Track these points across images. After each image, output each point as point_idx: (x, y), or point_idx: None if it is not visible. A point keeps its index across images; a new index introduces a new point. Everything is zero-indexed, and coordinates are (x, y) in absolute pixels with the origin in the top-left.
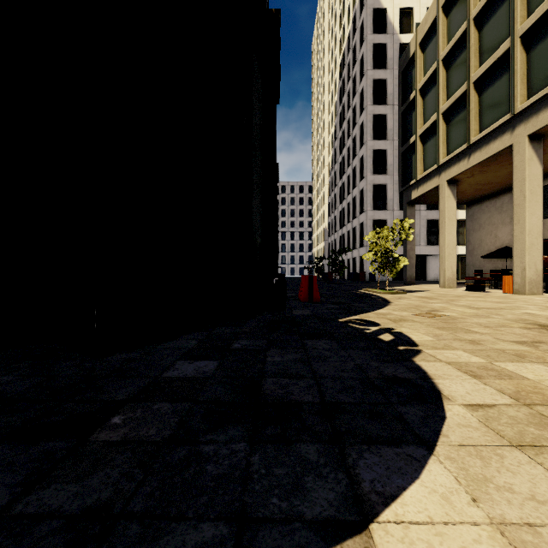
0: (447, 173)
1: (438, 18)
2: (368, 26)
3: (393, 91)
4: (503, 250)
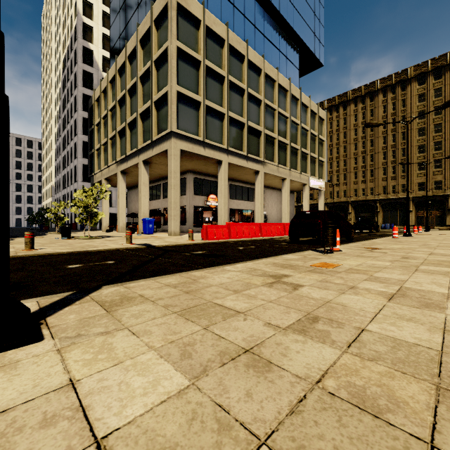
0: (104, 175)
1: (101, 97)
2: (79, 56)
3: None
4: (131, 214)
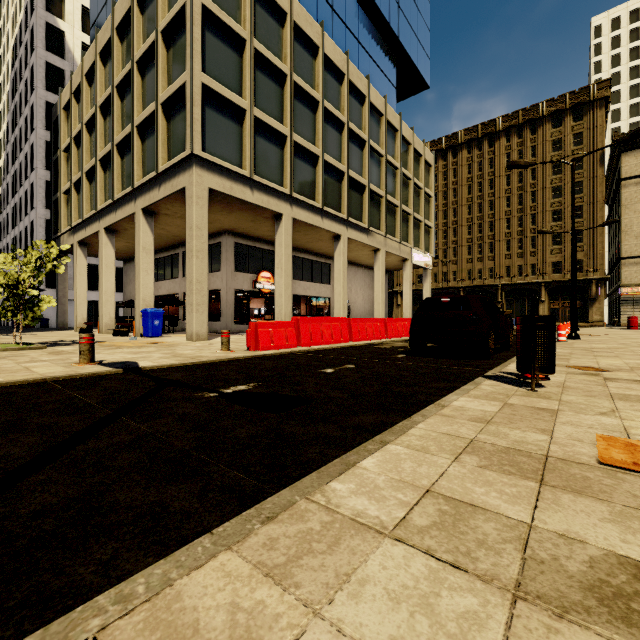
0: (77, 235)
1: (71, 101)
2: (39, 38)
3: None
4: (127, 302)
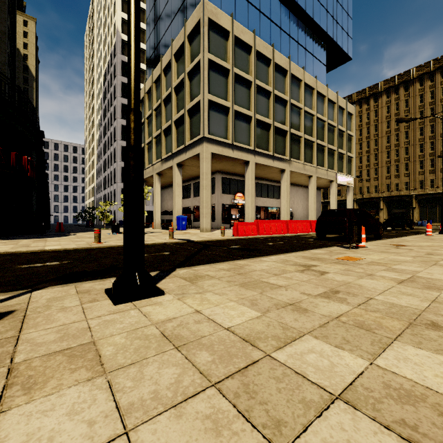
0: None
1: None
2: (118, 70)
3: None
4: (164, 212)
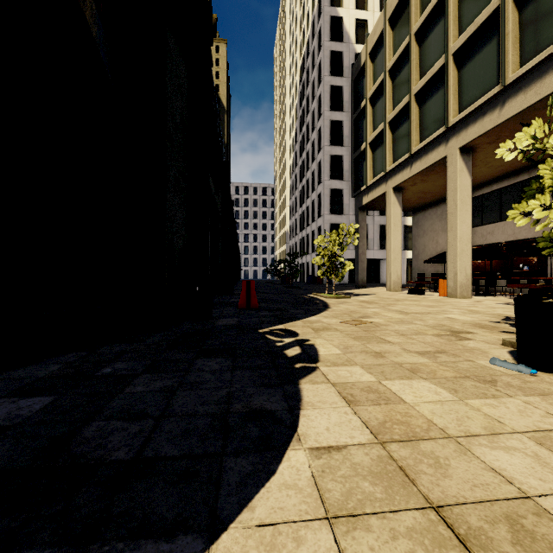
0: (393, 180)
1: (385, 30)
2: (325, 33)
3: (349, 98)
4: (441, 255)
